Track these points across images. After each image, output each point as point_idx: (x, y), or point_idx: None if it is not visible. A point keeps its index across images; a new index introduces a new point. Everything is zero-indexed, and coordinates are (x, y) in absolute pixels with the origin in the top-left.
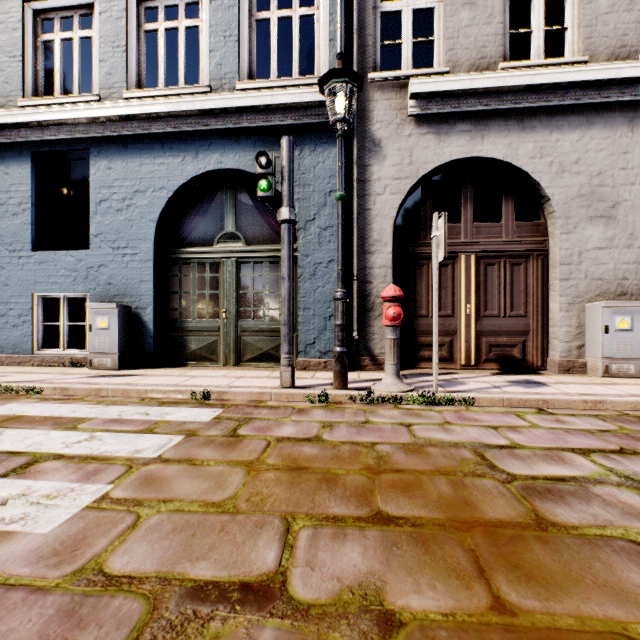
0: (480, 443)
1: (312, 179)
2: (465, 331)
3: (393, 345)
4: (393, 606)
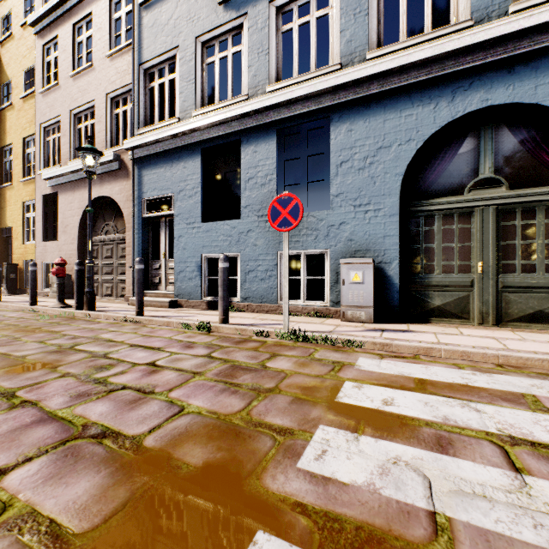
0: None
1: None
2: None
3: None
4: None
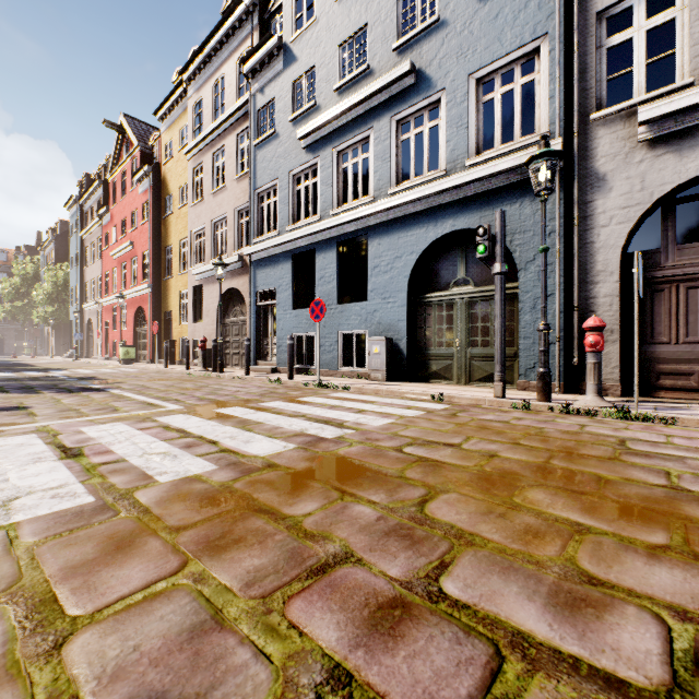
0: (634, 438)
1: (532, 225)
2: None
3: (593, 368)
4: (499, 454)
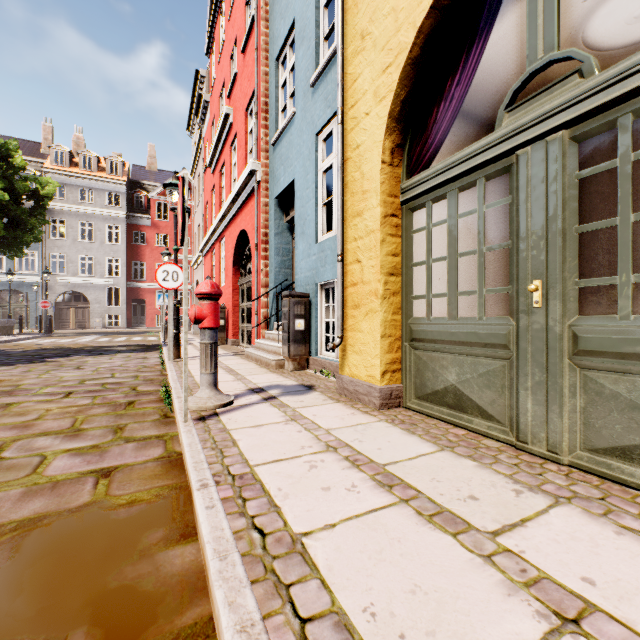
0: None
1: (35, 293)
2: (73, 322)
3: None
4: None
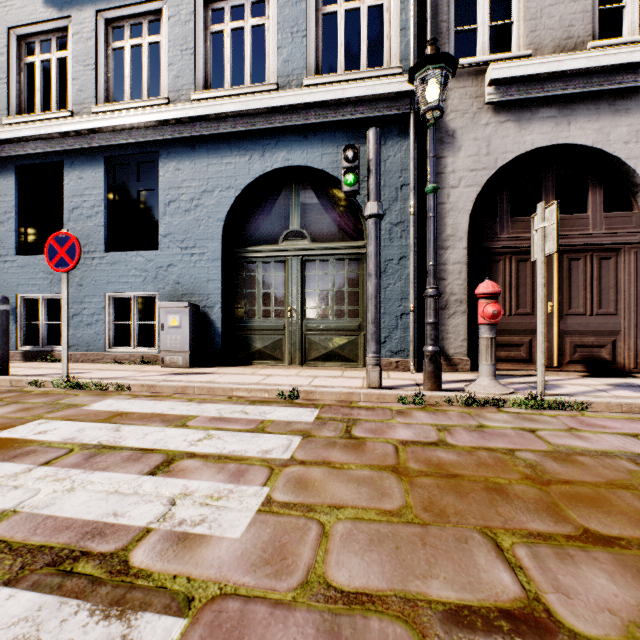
0: (632, 453)
1: (382, 173)
2: (546, 330)
3: (490, 344)
4: None
